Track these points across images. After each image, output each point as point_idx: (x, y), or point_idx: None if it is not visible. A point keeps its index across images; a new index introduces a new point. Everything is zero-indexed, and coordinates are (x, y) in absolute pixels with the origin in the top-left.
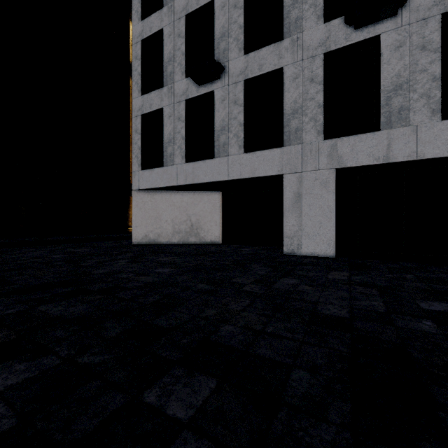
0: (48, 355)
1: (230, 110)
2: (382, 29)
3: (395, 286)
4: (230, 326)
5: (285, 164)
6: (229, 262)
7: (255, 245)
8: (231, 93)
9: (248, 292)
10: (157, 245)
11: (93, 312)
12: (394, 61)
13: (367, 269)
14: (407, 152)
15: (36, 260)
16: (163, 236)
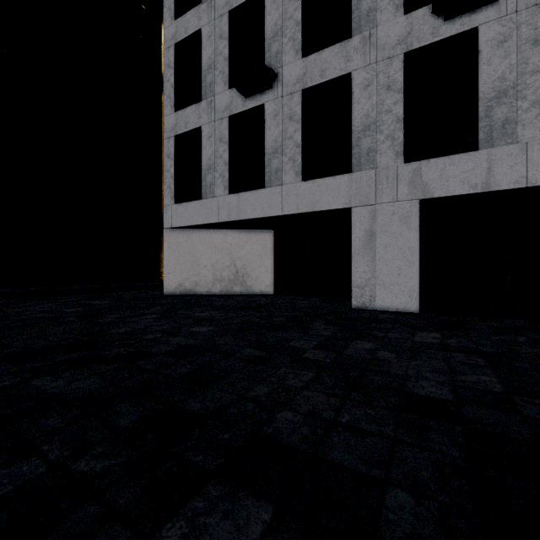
0: (31, 458)
1: (284, 128)
2: (480, 20)
3: (506, 353)
4: (289, 413)
5: (354, 195)
6: (284, 318)
7: (315, 296)
8: (285, 106)
9: (310, 360)
10: (194, 296)
11: (103, 389)
12: (496, 60)
13: (464, 329)
14: (514, 177)
15: (43, 315)
16: (201, 285)
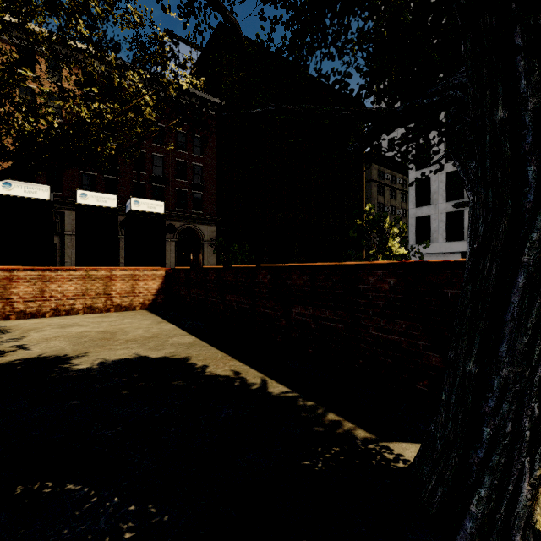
0: None
1: None
2: None
3: None
4: None
5: None
6: None
7: None
8: None
9: None
10: None
11: None
12: None
13: None
14: None
15: None
16: None
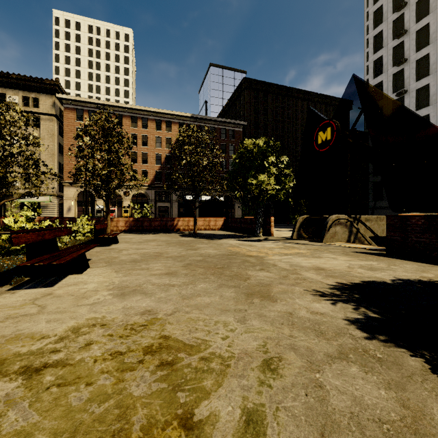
0: None
1: None
2: None
3: None
4: None
5: None
6: None
7: None
8: None
9: None
10: None
11: None
12: None
13: None
14: None
15: None
16: None
